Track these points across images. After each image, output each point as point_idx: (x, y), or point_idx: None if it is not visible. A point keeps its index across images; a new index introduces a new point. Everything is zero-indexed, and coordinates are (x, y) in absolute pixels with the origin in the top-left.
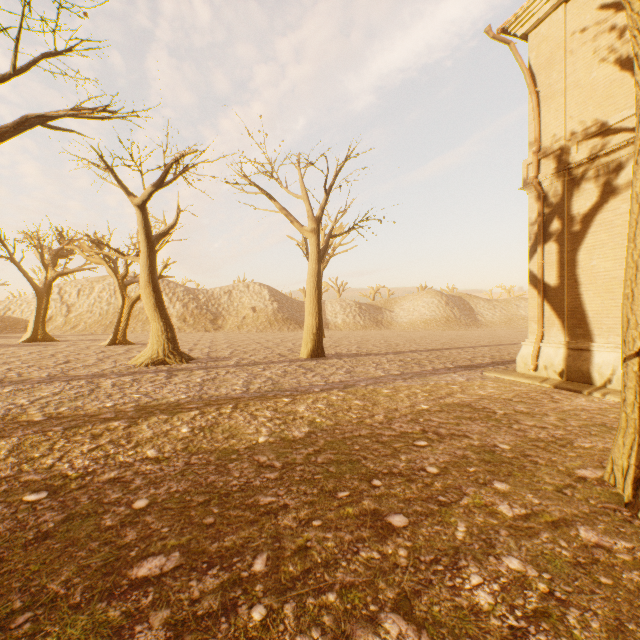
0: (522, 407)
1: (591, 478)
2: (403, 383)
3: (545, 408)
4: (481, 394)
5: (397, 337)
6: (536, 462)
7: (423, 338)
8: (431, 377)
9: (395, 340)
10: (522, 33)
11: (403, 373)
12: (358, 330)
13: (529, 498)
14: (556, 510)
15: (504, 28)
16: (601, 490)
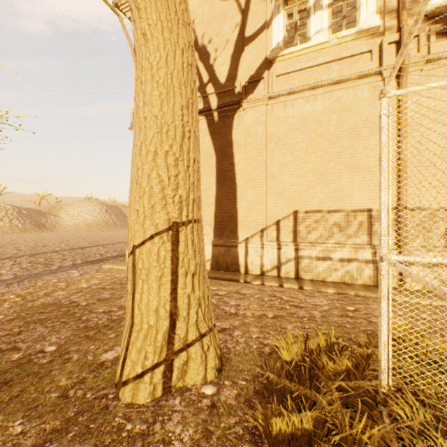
0: (108, 294)
1: (110, 360)
2: (3, 289)
3: (126, 290)
4: (82, 287)
5: (54, 238)
6: (70, 359)
7: (79, 238)
8: (47, 277)
9: (48, 241)
10: (130, 16)
11: (17, 277)
12: (15, 233)
13: (13, 428)
14: (35, 433)
15: (118, 4)
16: (109, 373)
